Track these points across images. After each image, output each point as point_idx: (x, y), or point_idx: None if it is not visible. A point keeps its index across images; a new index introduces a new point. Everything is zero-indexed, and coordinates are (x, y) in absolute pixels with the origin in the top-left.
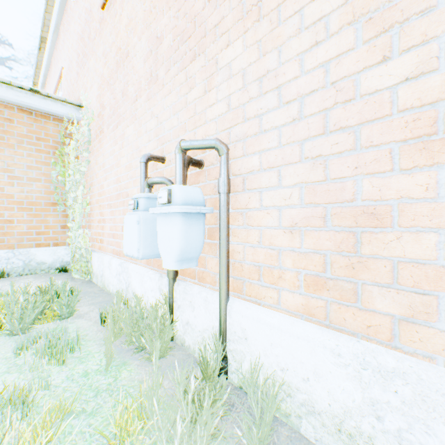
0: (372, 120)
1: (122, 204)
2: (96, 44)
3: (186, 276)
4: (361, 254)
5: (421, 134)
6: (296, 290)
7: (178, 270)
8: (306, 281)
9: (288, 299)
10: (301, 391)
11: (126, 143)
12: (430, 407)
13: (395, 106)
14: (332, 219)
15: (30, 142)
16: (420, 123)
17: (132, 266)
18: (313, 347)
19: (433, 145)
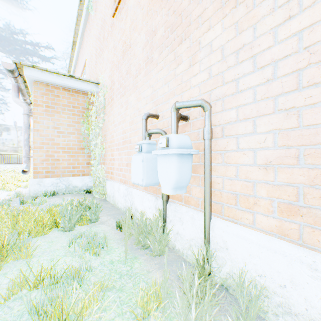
0: None
1: (127, 148)
2: (109, 41)
3: (175, 199)
4: None
5: None
6: (270, 214)
7: (169, 195)
8: (279, 208)
9: (263, 221)
10: (278, 294)
11: (130, 106)
12: None
13: None
14: (305, 158)
15: (69, 109)
16: None
17: (134, 191)
18: (290, 261)
19: None
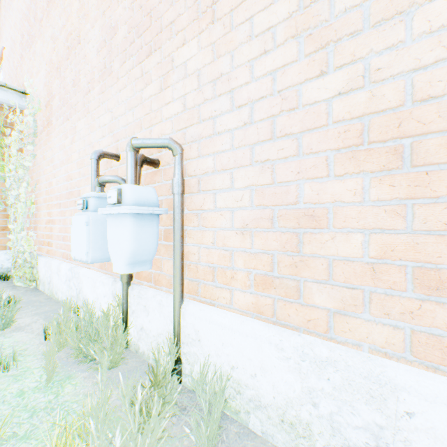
0: (312, 129)
1: (73, 203)
2: (44, 26)
3: (142, 279)
4: (303, 253)
5: (350, 144)
6: (247, 289)
7: (133, 274)
8: (256, 281)
9: (240, 298)
10: (249, 387)
11: (78, 137)
12: (355, 389)
13: (331, 117)
14: (278, 220)
15: None
16: (349, 134)
17: (83, 271)
18: (260, 343)
19: (359, 155)
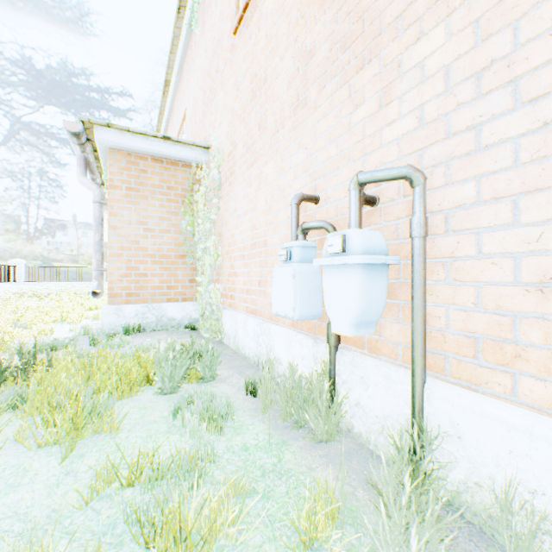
0: None
1: (259, 254)
2: (226, 76)
3: (350, 344)
4: None
5: None
6: (550, 377)
7: (340, 336)
8: None
9: (535, 389)
10: None
11: (264, 184)
12: None
13: None
14: None
15: (162, 192)
16: None
17: (274, 328)
18: None
19: None
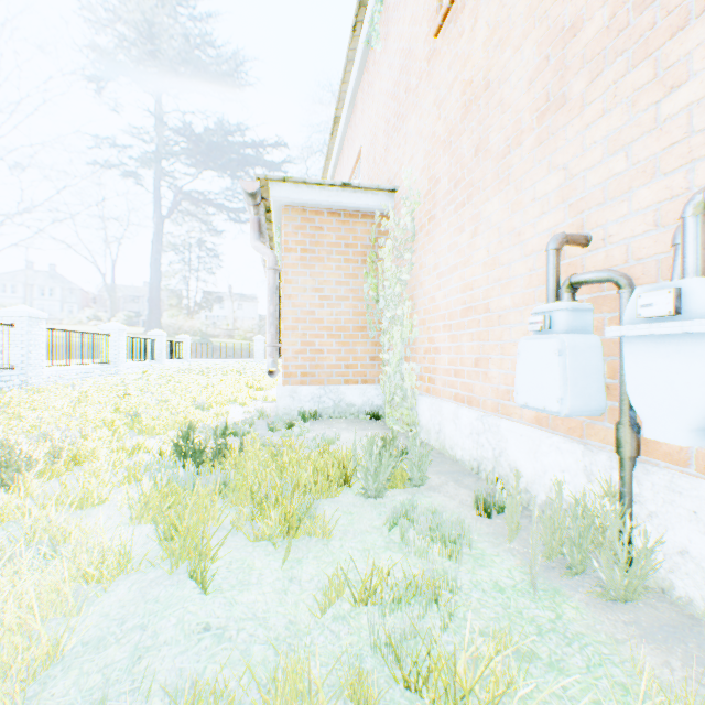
0: None
1: (475, 323)
2: (421, 94)
3: (655, 457)
4: None
5: None
6: None
7: (639, 444)
8: None
9: None
10: None
11: (485, 227)
12: None
13: None
14: None
15: (339, 251)
16: None
17: (507, 424)
18: None
19: None
